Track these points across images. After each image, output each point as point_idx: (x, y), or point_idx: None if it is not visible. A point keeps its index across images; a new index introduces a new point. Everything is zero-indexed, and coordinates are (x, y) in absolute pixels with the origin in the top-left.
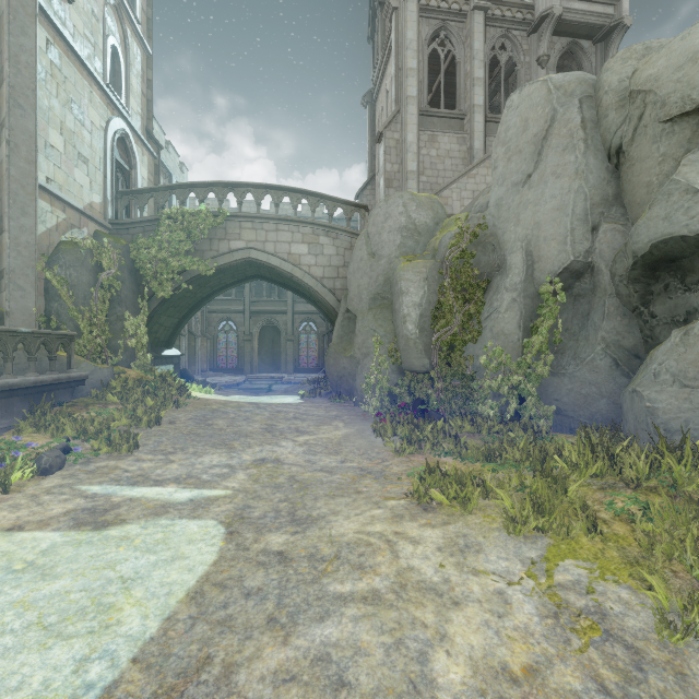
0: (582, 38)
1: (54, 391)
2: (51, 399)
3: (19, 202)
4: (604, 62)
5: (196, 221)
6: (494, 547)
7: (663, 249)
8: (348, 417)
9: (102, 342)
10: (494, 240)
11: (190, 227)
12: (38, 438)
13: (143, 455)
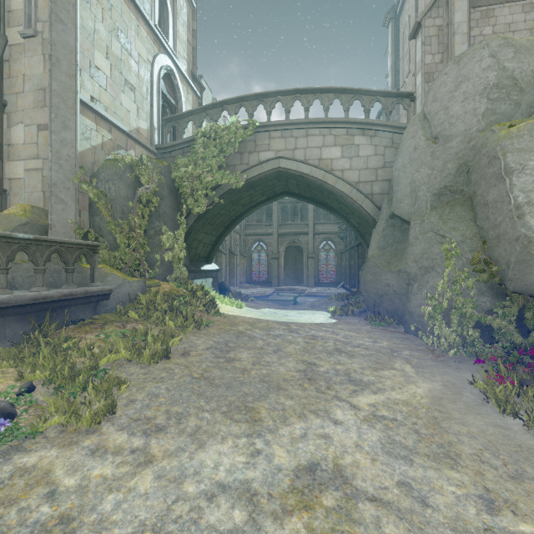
0: None
1: (69, 307)
2: (65, 316)
3: (60, 116)
4: None
5: (227, 135)
6: None
7: None
8: (411, 354)
9: (138, 255)
10: None
11: (222, 143)
12: (8, 377)
13: (112, 434)
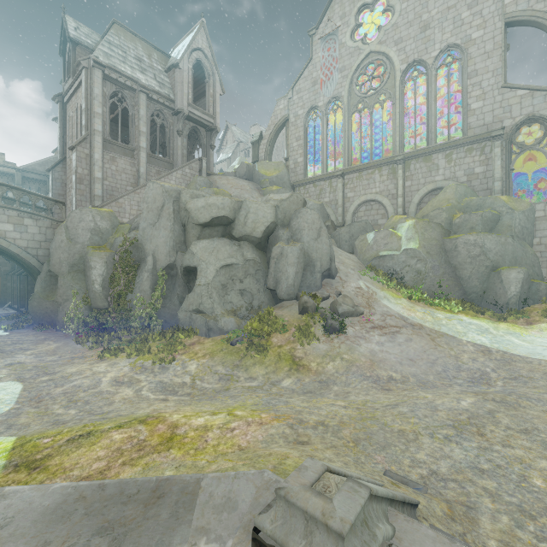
0: (200, 126)
1: None
2: None
3: None
4: (210, 143)
5: None
6: (123, 362)
7: (189, 268)
8: (55, 338)
9: None
10: (142, 246)
11: None
12: None
13: None
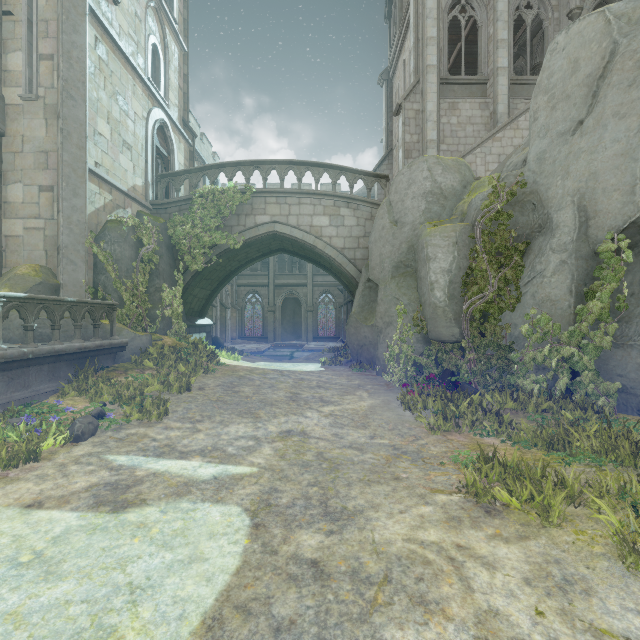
0: None
1: (97, 357)
2: (95, 364)
3: (71, 185)
4: None
5: (225, 198)
6: (609, 588)
7: None
8: (372, 387)
9: (142, 311)
10: (534, 198)
11: (220, 204)
12: (79, 402)
13: (172, 423)
